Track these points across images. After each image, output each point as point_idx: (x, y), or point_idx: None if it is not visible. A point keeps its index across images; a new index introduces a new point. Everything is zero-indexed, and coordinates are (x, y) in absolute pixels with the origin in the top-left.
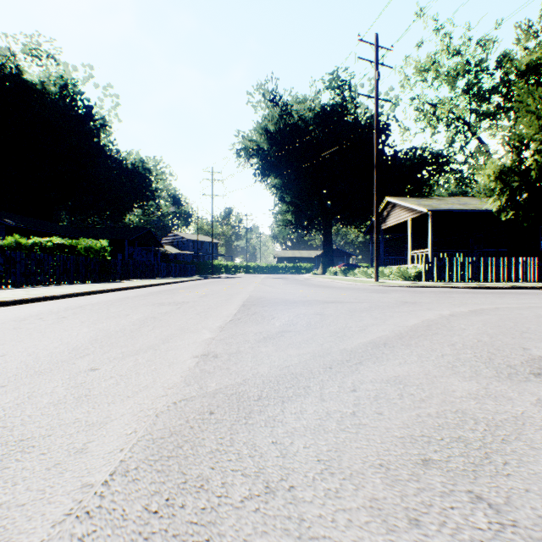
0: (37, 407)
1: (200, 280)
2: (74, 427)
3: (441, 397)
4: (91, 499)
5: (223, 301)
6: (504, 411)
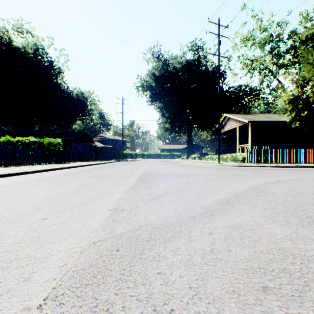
0: (3, 246)
1: (115, 162)
2: (25, 261)
3: (268, 239)
4: None
5: (128, 174)
6: (311, 249)
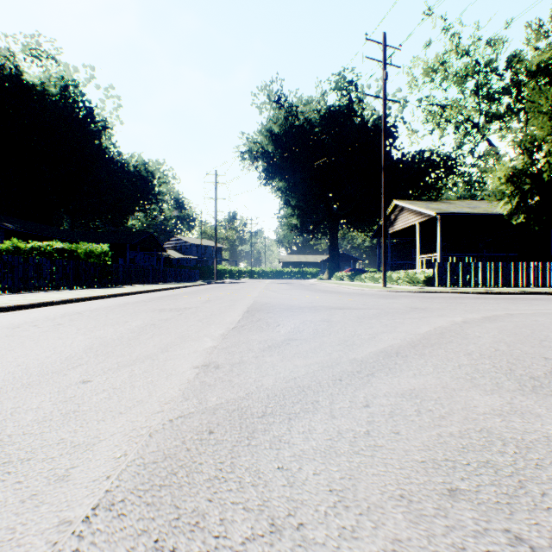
0: (19, 425)
1: (203, 285)
2: (58, 449)
3: (463, 414)
4: (67, 540)
5: (226, 307)
6: (533, 430)
